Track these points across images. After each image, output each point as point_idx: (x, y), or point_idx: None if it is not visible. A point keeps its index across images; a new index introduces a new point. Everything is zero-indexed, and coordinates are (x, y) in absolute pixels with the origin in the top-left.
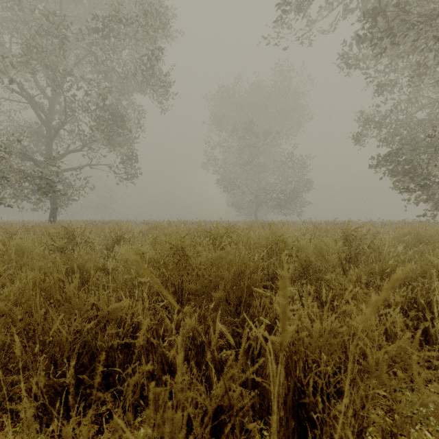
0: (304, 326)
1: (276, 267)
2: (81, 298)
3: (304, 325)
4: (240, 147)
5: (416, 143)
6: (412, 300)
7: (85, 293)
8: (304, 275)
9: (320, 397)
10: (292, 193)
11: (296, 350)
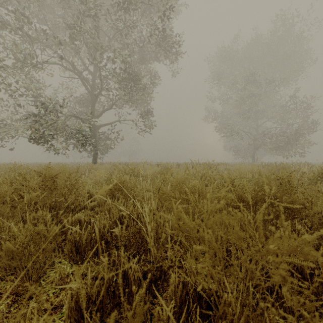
0: None
1: None
2: None
3: None
4: (239, 96)
5: None
6: None
7: None
8: None
9: None
10: (295, 136)
11: None
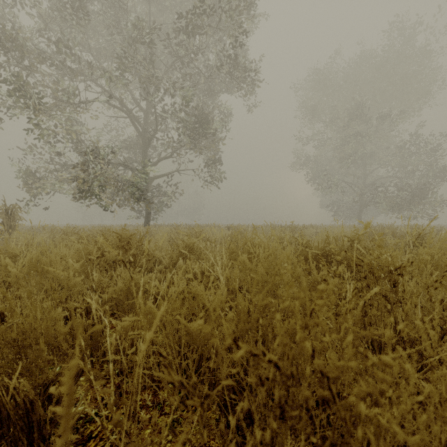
0: None
1: None
2: None
3: None
4: (339, 135)
5: None
6: None
7: None
8: None
9: None
10: (417, 188)
11: None
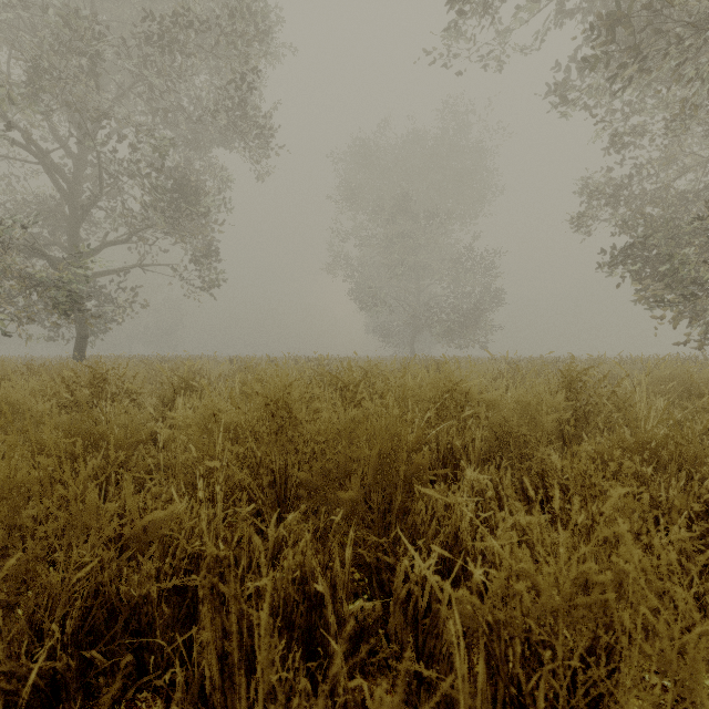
0: (518, 562)
1: (451, 437)
2: (91, 503)
3: (518, 561)
4: (387, 236)
5: (676, 230)
6: (701, 500)
7: (117, 484)
8: (499, 449)
9: (553, 707)
10: (471, 312)
11: (507, 617)
